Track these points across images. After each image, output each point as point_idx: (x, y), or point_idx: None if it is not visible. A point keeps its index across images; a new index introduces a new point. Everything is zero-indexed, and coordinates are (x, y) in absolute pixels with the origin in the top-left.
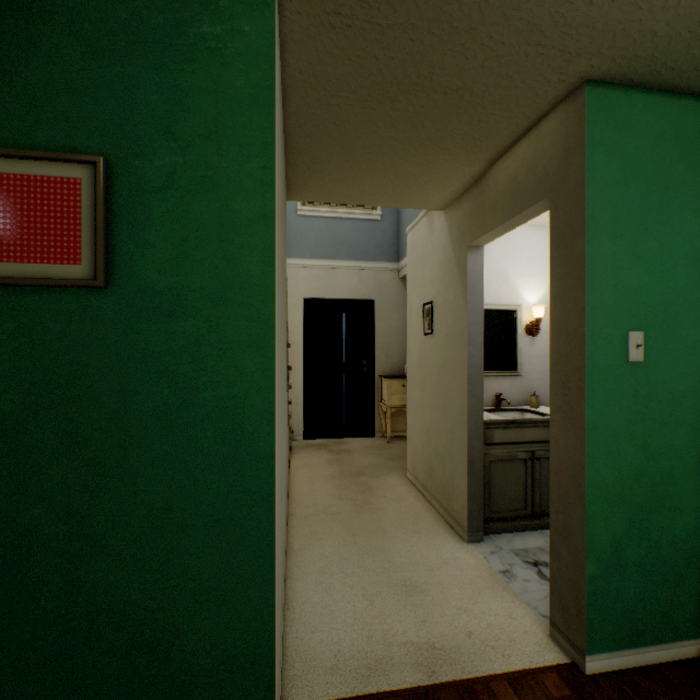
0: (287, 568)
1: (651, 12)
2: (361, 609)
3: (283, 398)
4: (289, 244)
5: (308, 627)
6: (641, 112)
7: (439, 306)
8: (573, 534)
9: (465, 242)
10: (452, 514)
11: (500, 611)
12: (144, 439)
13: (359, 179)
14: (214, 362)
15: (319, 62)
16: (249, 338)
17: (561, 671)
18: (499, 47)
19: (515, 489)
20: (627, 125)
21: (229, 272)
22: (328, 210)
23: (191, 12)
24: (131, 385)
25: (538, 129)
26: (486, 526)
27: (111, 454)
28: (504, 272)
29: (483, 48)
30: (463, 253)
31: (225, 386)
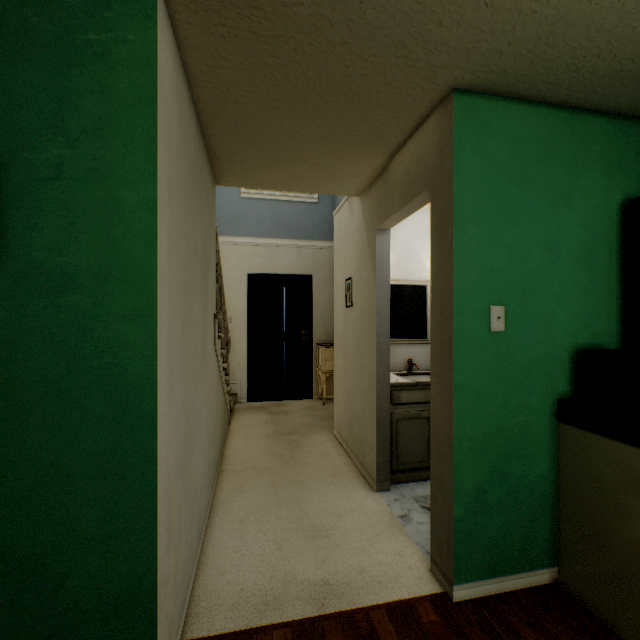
0: (209, 518)
1: (493, 35)
2: (269, 553)
3: (199, 365)
4: (233, 223)
5: (219, 570)
6: (502, 117)
7: (356, 282)
8: (445, 481)
9: (374, 225)
10: (365, 467)
11: (392, 551)
12: (33, 402)
13: (277, 168)
14: (100, 333)
15: (218, 66)
16: (133, 312)
17: (433, 599)
18: (372, 59)
19: (420, 443)
20: (490, 128)
21: (114, 253)
22: (270, 193)
23: (78, 21)
24: (21, 354)
25: (423, 129)
26: (393, 477)
27: (1, 416)
28: (416, 252)
29: (359, 59)
30: (372, 235)
31: (111, 355)
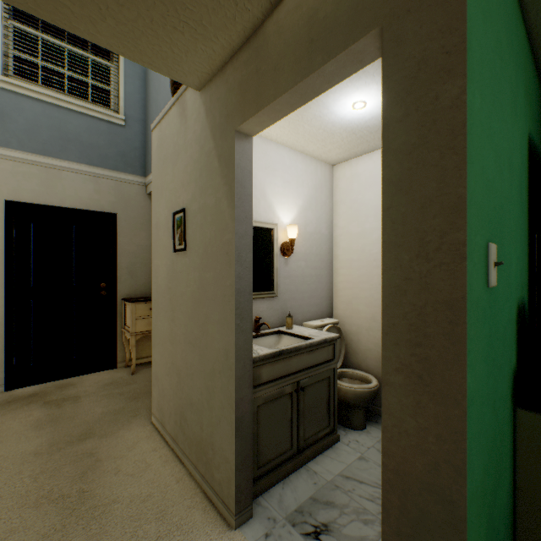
0: None
1: None
2: None
3: None
4: None
5: None
6: None
7: (194, 215)
8: None
9: (231, 125)
10: (212, 485)
11: None
12: None
13: None
14: None
15: None
16: None
17: None
18: None
19: (283, 429)
20: None
21: None
22: (49, 93)
23: None
24: None
25: None
26: (254, 489)
27: None
28: (263, 188)
29: None
30: (228, 140)
31: None
